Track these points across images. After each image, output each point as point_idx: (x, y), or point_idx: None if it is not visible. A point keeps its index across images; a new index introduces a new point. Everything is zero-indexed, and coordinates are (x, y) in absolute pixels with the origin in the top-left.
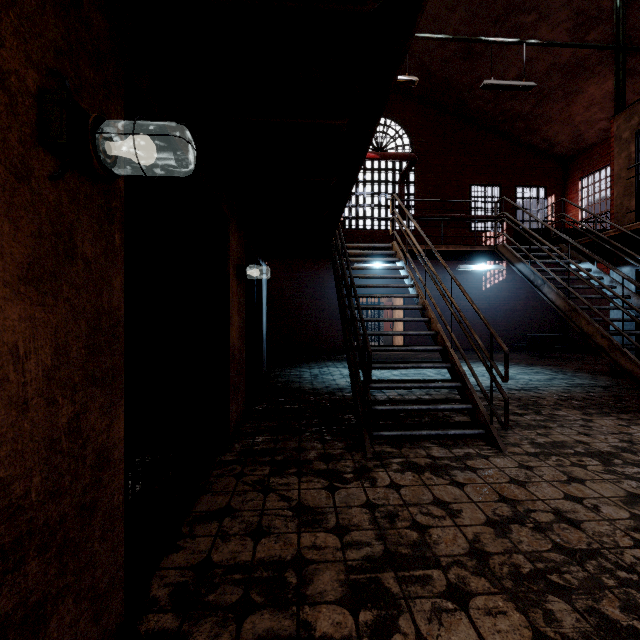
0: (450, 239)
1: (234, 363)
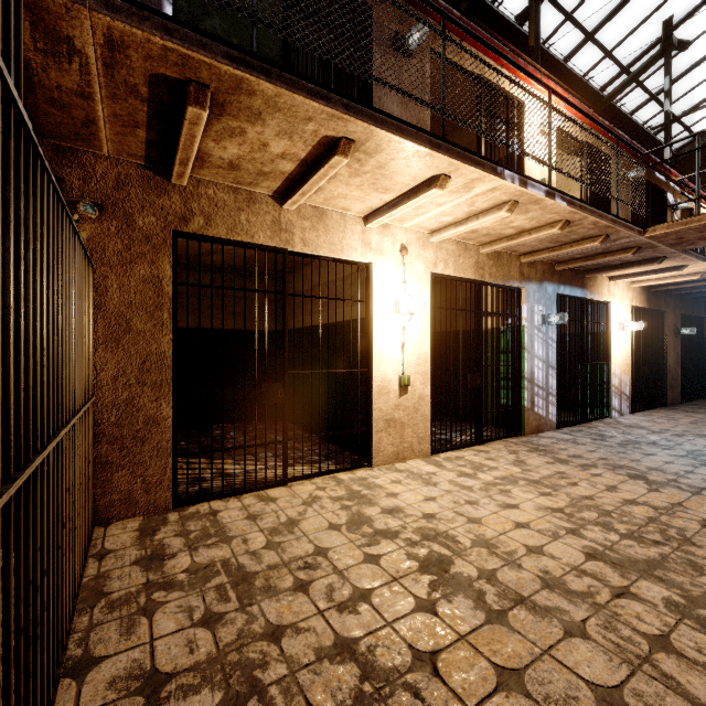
0: None
1: None
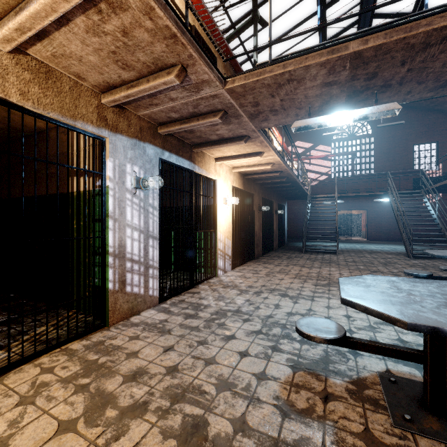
0: (398, 178)
1: (274, 234)
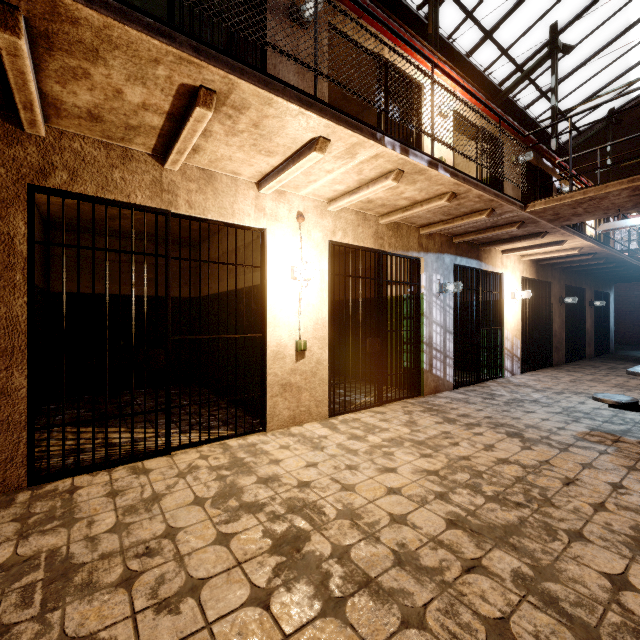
0: None
1: (588, 335)
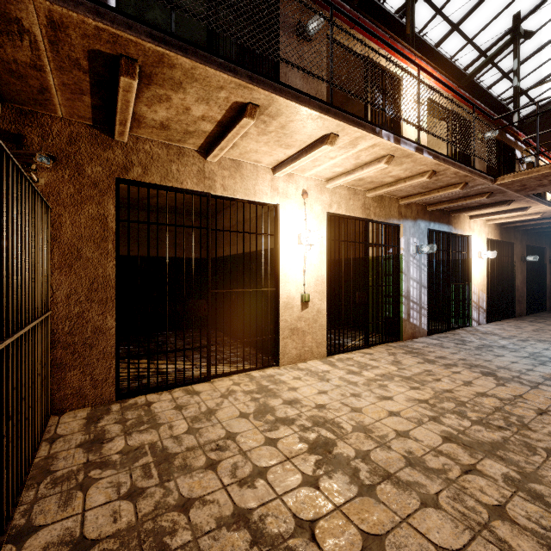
0: None
1: (548, 289)
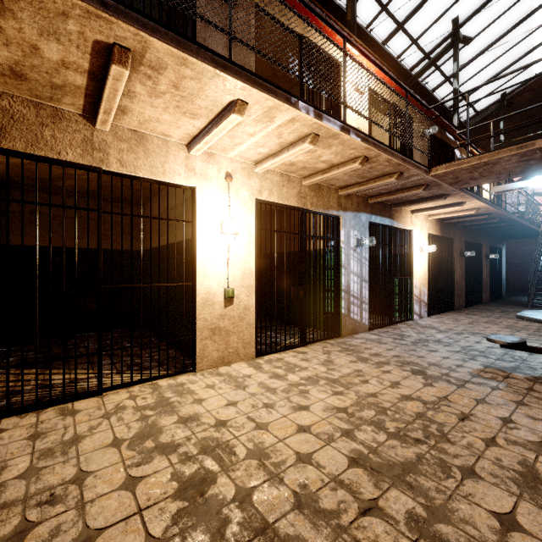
0: None
1: (484, 283)
